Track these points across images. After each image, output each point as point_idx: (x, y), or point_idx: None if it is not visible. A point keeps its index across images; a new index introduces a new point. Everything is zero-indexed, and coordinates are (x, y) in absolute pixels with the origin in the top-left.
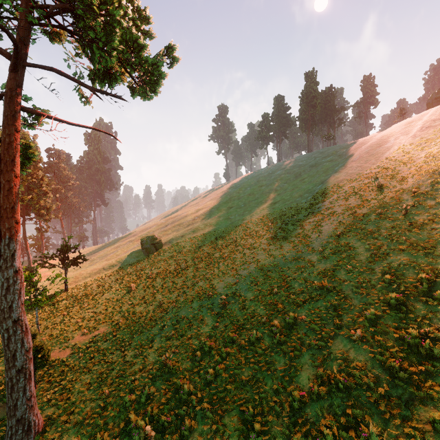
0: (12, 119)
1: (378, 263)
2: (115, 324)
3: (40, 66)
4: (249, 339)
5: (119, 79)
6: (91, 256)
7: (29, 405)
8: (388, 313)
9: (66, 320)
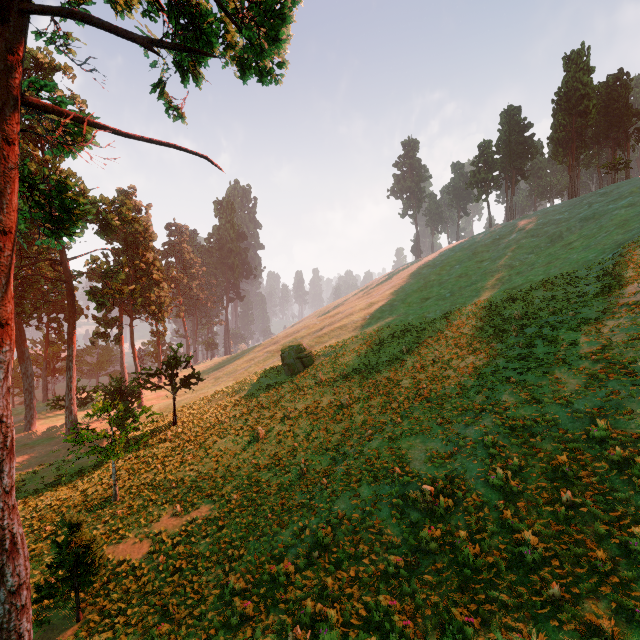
0: None
1: None
2: (226, 501)
3: (52, 9)
4: None
5: (215, 43)
6: (216, 371)
7: None
8: None
9: (157, 481)
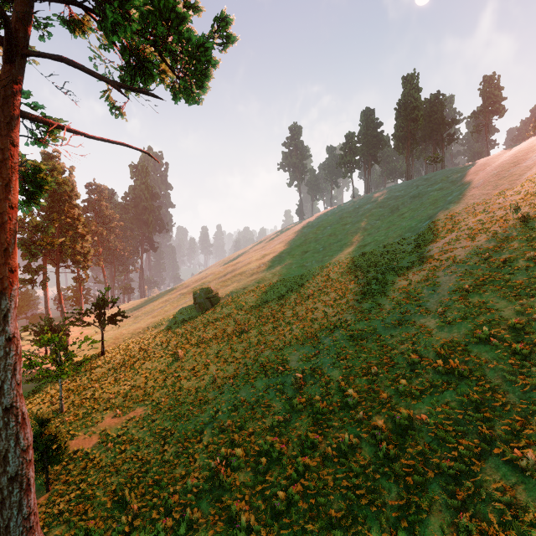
0: (6, 129)
1: None
2: (156, 403)
3: (46, 54)
4: (339, 445)
5: (156, 76)
6: (135, 311)
7: (26, 527)
8: None
9: (96, 395)
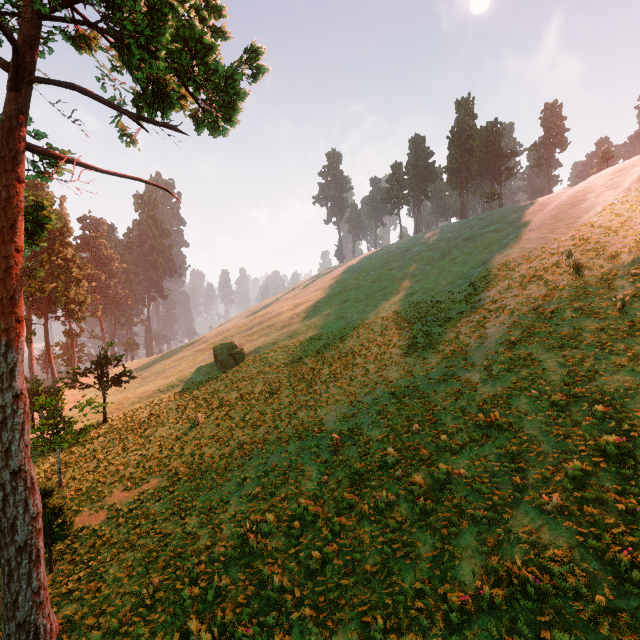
0: (11, 163)
1: (581, 386)
2: (173, 474)
3: (55, 81)
4: (376, 504)
5: (176, 104)
6: (142, 371)
7: (36, 602)
8: (604, 467)
9: (101, 467)
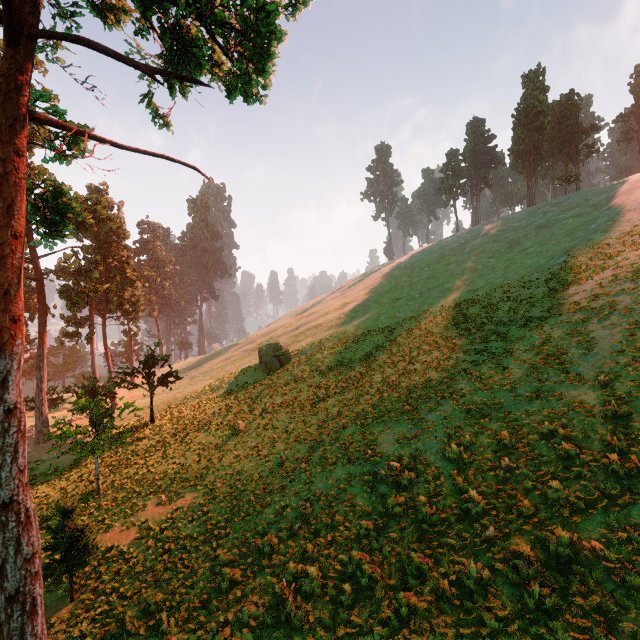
0: (8, 133)
1: None
2: (209, 489)
3: (59, 34)
4: (461, 579)
5: (205, 65)
6: (192, 370)
7: None
8: None
9: (140, 475)
